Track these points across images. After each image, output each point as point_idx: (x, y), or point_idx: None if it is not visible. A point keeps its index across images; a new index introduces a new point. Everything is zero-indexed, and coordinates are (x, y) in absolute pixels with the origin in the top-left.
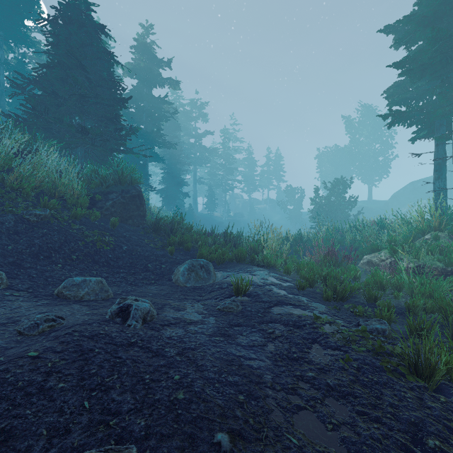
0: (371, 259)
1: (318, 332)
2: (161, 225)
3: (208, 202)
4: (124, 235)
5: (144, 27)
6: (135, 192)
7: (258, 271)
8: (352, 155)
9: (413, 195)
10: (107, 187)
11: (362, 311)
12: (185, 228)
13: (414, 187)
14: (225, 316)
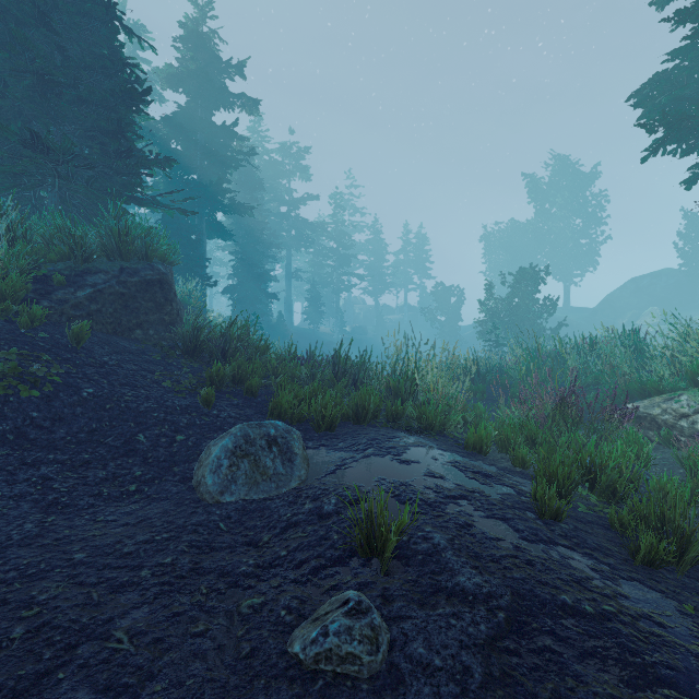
0: (649, 412)
1: None
2: (203, 341)
3: (310, 309)
4: (104, 361)
5: (198, 5)
6: (153, 275)
7: (413, 448)
8: (540, 235)
9: (635, 299)
10: (88, 262)
11: None
12: (254, 347)
13: (637, 287)
14: None
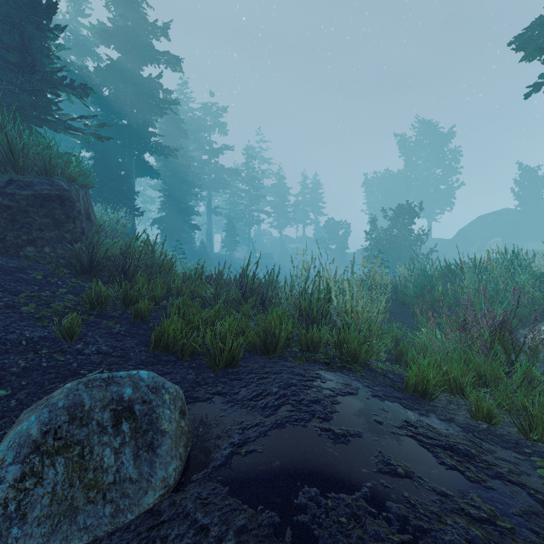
0: None
1: None
2: (101, 259)
3: (227, 238)
4: None
5: None
6: (50, 190)
7: (343, 398)
8: (408, 182)
9: (482, 232)
10: None
11: None
12: (157, 265)
13: (483, 223)
14: None
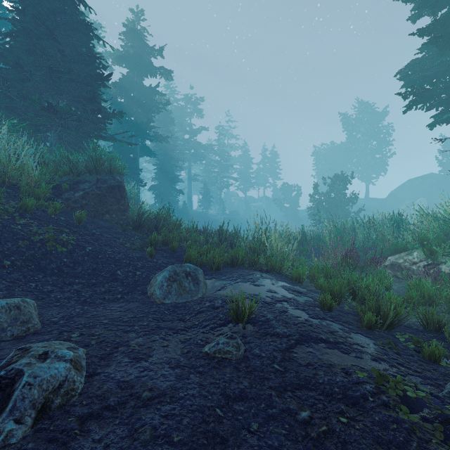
0: (397, 262)
1: (399, 420)
2: (144, 221)
3: (203, 199)
4: (93, 232)
5: (134, 12)
6: (114, 183)
7: (262, 279)
8: (349, 152)
9: (411, 193)
10: (79, 176)
11: (440, 354)
12: (173, 224)
13: (412, 185)
14: (217, 372)
